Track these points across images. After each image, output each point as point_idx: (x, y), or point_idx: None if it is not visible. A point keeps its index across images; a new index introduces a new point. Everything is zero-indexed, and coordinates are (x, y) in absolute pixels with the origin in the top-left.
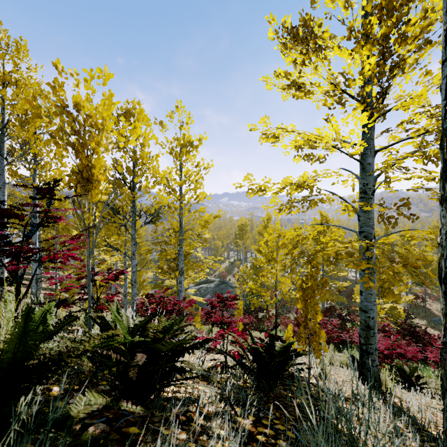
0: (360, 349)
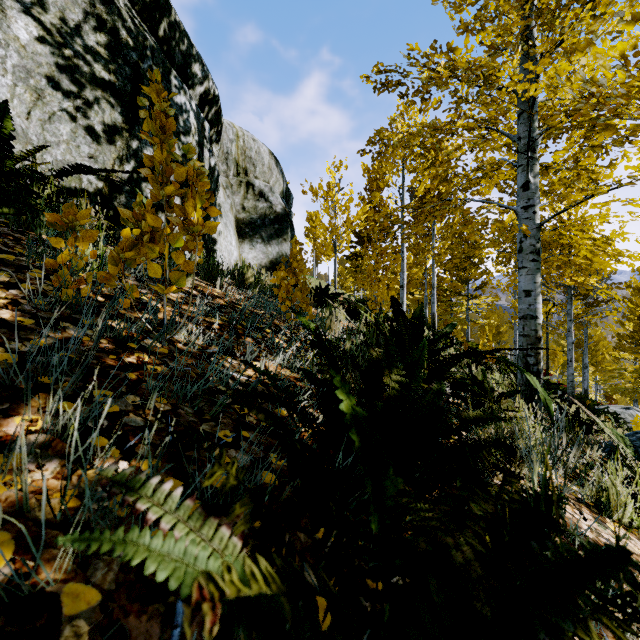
0: None
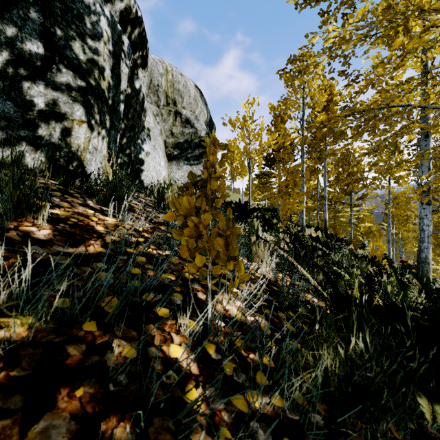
0: None
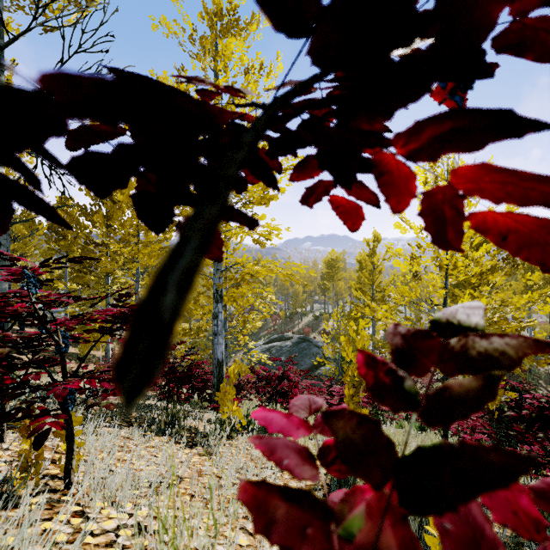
0: None
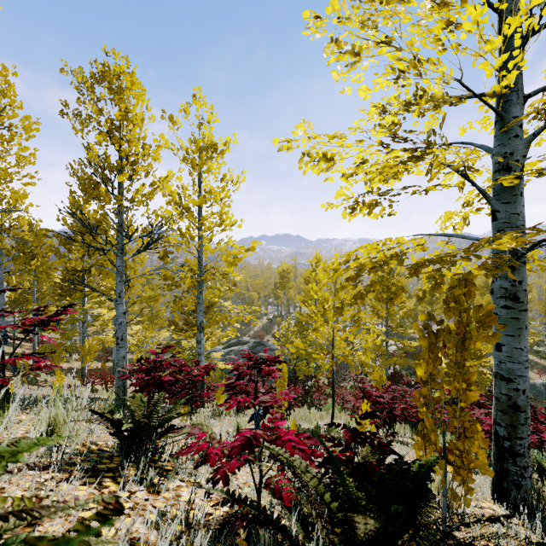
0: (496, 446)
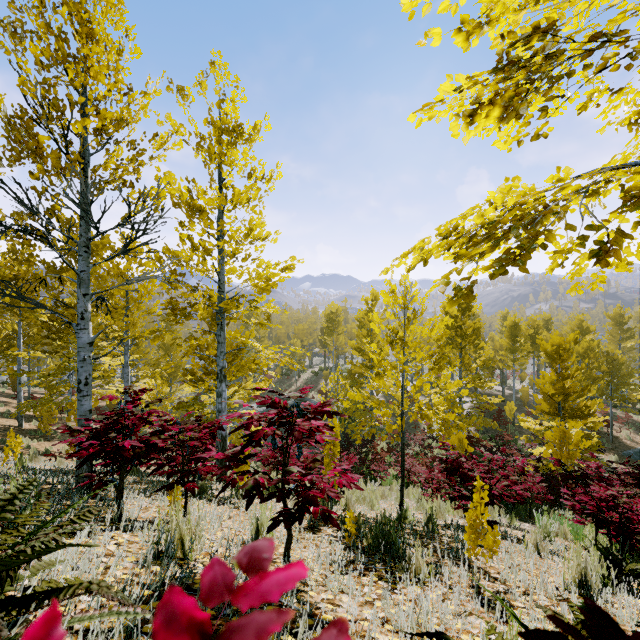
0: None
